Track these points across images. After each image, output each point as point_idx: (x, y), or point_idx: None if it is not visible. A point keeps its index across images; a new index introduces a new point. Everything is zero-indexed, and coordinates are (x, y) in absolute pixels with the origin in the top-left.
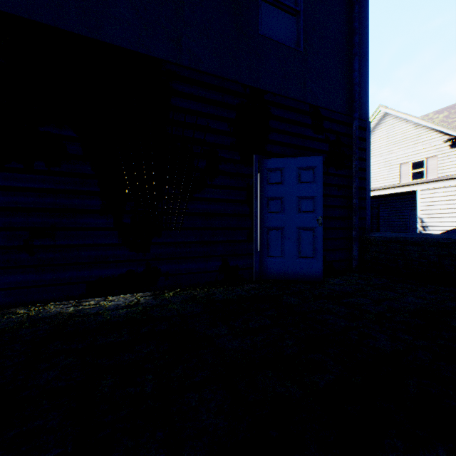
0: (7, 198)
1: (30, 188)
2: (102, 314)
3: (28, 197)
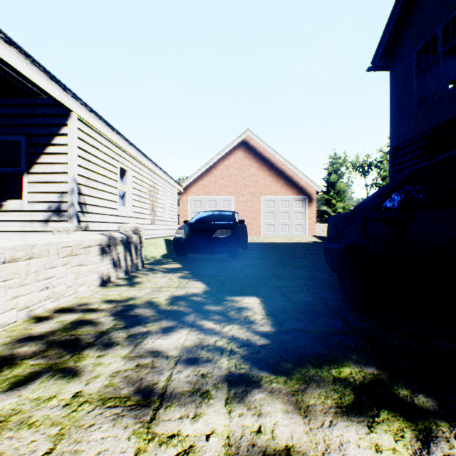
0: None
1: None
2: None
3: None
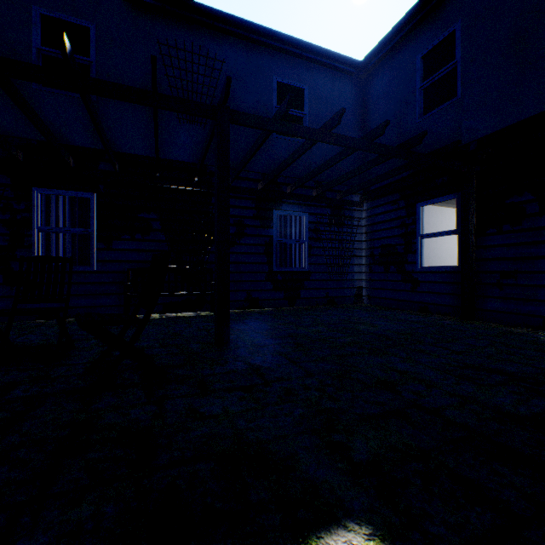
0: (487, 253)
1: (500, 244)
2: (536, 338)
3: (499, 251)
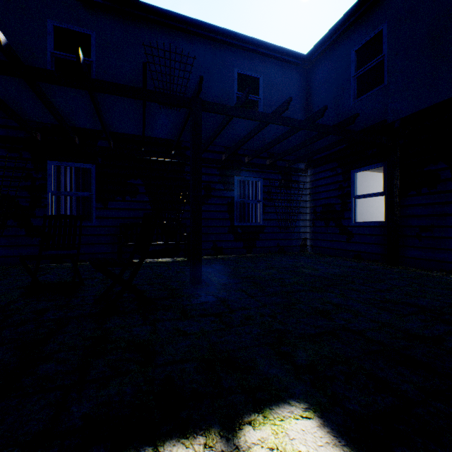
0: (408, 211)
1: (419, 204)
2: (447, 280)
3: (418, 209)
